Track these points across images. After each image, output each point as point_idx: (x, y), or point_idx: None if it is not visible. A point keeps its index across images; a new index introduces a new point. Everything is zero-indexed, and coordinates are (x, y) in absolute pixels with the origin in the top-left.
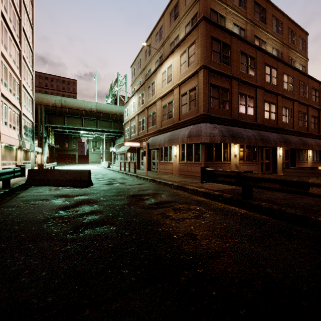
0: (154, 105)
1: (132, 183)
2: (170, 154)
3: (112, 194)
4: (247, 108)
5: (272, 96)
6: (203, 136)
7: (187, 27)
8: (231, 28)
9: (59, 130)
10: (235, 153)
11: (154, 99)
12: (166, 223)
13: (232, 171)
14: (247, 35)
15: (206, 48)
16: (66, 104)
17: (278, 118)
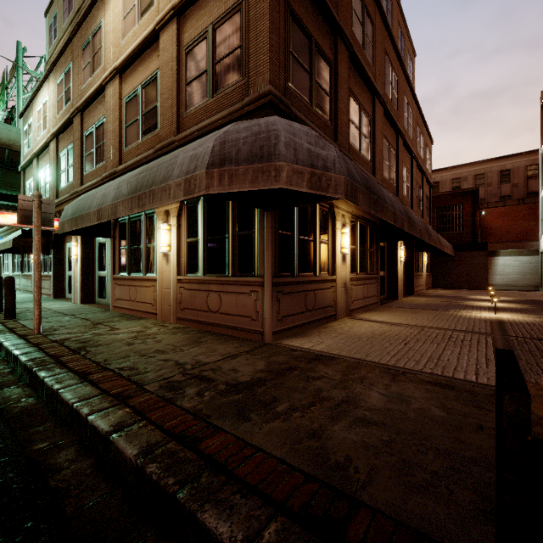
0: (101, 98)
1: None
2: (150, 250)
3: None
4: (360, 136)
5: (391, 132)
6: (285, 160)
7: None
8: None
9: None
10: (347, 251)
11: (99, 80)
12: None
13: None
14: None
15: None
16: None
17: (399, 182)
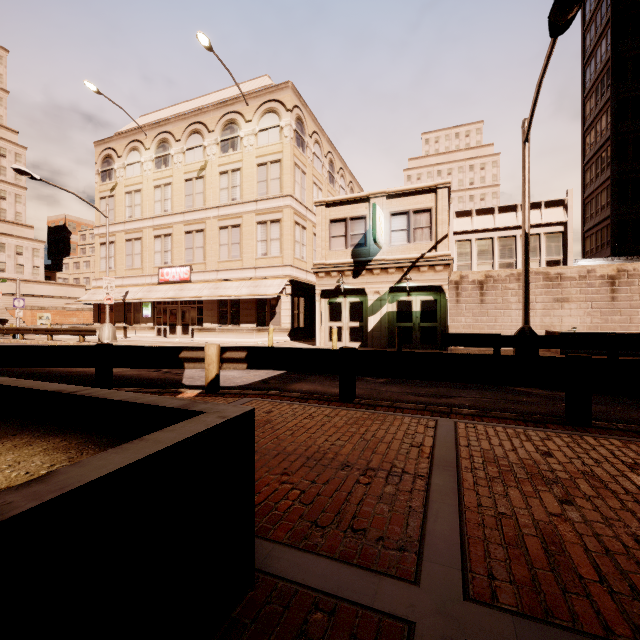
0: None
1: None
2: None
3: None
4: None
5: None
6: None
7: None
8: None
9: None
10: None
11: None
12: None
13: None
14: None
15: None
16: None
17: None
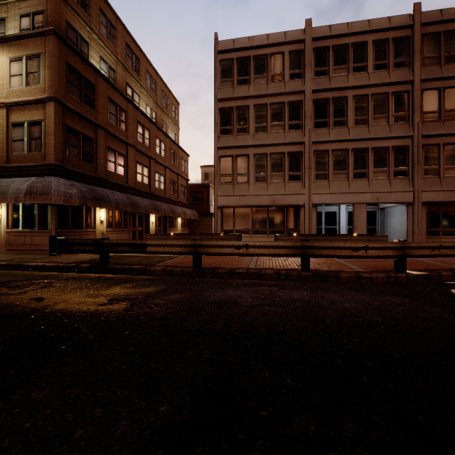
0: None
1: None
2: None
3: None
4: (116, 166)
5: (145, 158)
6: (54, 195)
7: (24, 20)
8: (97, 61)
9: None
10: (102, 219)
11: None
12: (1, 298)
13: (90, 238)
14: (117, 78)
15: (59, 76)
16: None
17: (151, 182)
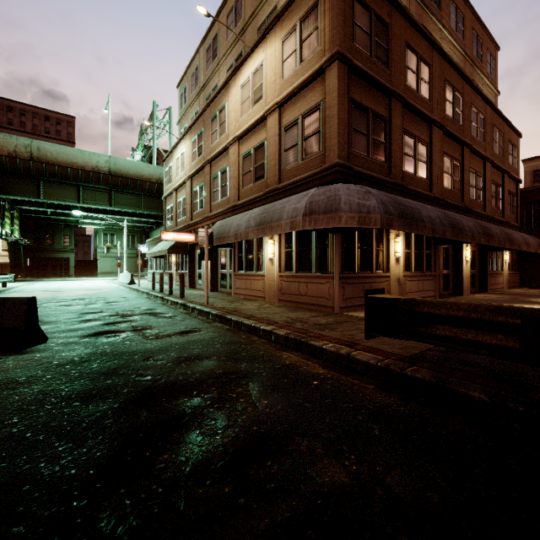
0: (225, 154)
1: (166, 328)
2: (260, 256)
3: (76, 387)
4: (416, 162)
5: (454, 146)
6: (344, 212)
7: None
8: None
9: (32, 210)
10: (399, 255)
11: (224, 142)
12: None
13: (502, 307)
14: None
15: (343, 17)
16: (42, 155)
17: (464, 189)
